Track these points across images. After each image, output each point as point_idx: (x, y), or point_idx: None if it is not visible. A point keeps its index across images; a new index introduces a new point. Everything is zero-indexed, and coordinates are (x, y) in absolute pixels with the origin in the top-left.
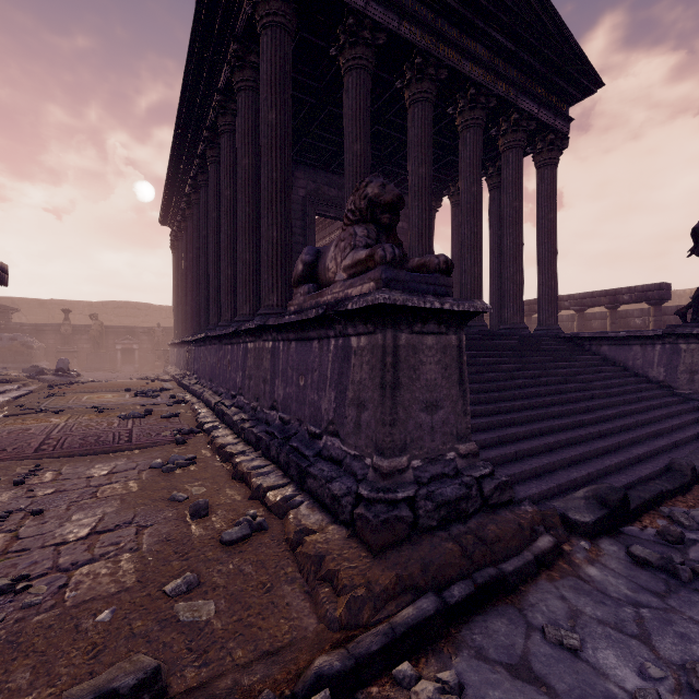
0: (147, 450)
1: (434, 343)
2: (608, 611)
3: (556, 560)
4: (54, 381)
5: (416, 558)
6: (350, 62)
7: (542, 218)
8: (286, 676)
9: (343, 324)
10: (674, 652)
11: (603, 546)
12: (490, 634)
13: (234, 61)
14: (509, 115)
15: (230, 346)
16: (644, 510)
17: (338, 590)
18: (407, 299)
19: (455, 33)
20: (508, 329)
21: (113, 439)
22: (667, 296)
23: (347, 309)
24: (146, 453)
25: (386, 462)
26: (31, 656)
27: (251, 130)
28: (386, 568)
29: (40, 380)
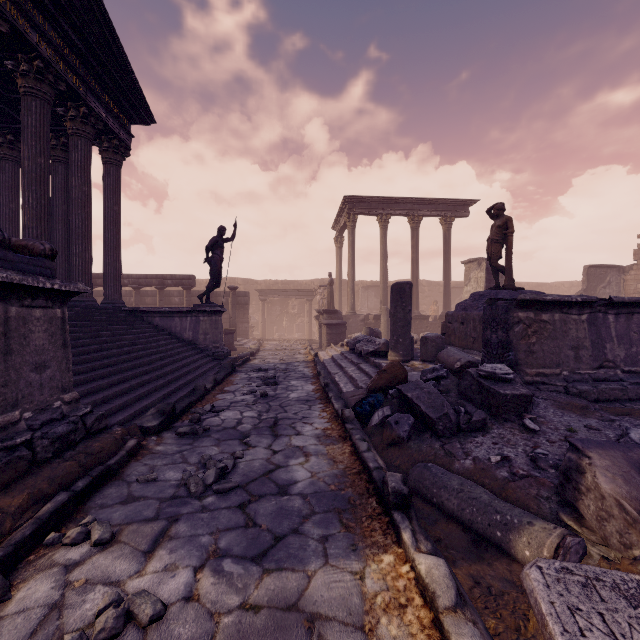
0: None
1: (42, 315)
2: (169, 459)
3: (139, 451)
4: None
5: (42, 479)
6: None
7: (108, 208)
8: None
9: None
10: (196, 460)
11: (164, 435)
12: (107, 496)
13: None
14: (79, 105)
15: None
16: (184, 413)
17: None
18: (24, 279)
19: None
20: (77, 301)
21: None
22: (194, 284)
23: None
24: None
25: None
26: None
27: None
28: (15, 495)
29: None
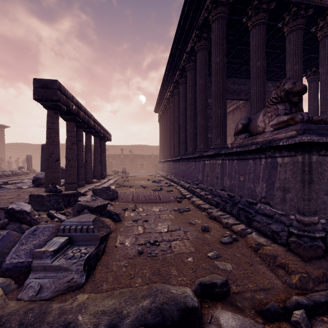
0: (168, 203)
1: None
2: None
3: None
4: (122, 175)
5: None
6: (254, 23)
7: None
8: (276, 300)
9: (272, 152)
10: None
11: None
12: None
13: (196, 39)
14: None
15: (194, 162)
16: None
17: (289, 272)
18: (320, 139)
19: None
20: None
21: (154, 198)
22: None
23: (279, 145)
24: (168, 205)
25: (306, 218)
26: (173, 266)
27: (203, 67)
28: (314, 268)
29: (118, 175)
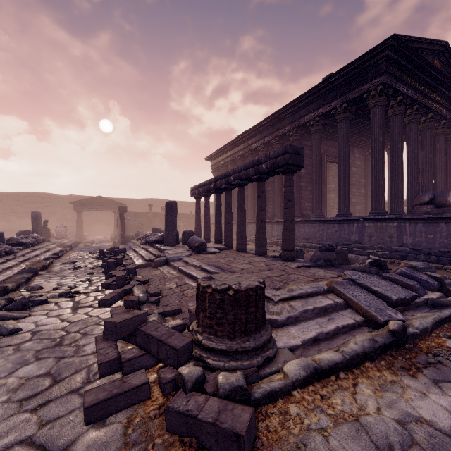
0: None
1: None
2: None
3: None
4: None
5: None
6: (396, 112)
7: (449, 164)
8: None
9: None
10: None
11: None
12: None
13: (340, 109)
14: (440, 120)
15: (338, 224)
16: None
17: None
18: None
19: (429, 92)
20: None
21: None
22: None
23: None
24: None
25: None
26: None
27: (347, 137)
28: None
29: None
